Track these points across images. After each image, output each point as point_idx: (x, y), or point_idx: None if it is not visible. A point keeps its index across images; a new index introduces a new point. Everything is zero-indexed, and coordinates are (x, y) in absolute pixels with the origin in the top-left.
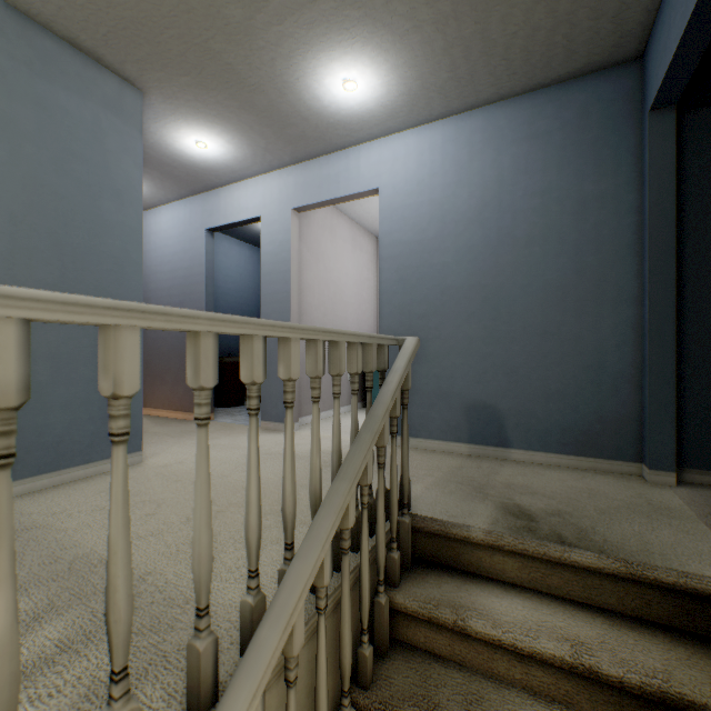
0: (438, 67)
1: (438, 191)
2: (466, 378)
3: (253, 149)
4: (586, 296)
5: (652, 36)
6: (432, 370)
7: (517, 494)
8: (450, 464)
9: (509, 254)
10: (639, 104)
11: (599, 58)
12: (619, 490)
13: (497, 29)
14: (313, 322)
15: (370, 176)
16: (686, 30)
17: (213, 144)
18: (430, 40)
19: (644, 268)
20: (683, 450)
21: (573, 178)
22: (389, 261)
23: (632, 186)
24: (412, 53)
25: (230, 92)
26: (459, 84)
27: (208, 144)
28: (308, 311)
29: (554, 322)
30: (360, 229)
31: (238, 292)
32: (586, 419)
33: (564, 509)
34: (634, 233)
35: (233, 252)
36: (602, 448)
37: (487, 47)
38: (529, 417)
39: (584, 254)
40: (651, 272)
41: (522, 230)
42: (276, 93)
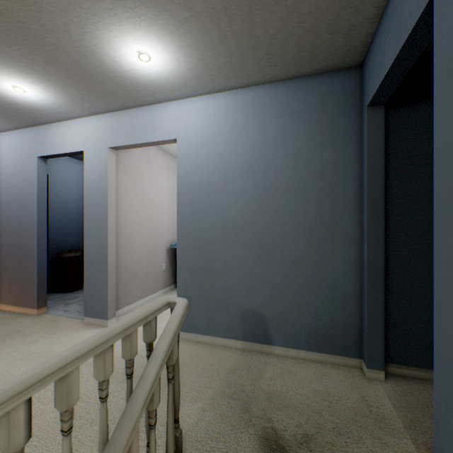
0: (216, 52)
1: (221, 146)
2: (241, 290)
3: (71, 97)
4: (324, 235)
5: (370, 52)
6: (217, 283)
7: (275, 411)
8: (227, 366)
9: (272, 200)
10: (359, 100)
11: (334, 62)
12: (348, 392)
13: (260, 29)
14: (132, 233)
15: (170, 128)
16: (399, 53)
17: (31, 90)
18: (207, 29)
19: (363, 219)
20: (388, 350)
21: (316, 147)
22: (184, 196)
23: (355, 158)
24: (194, 38)
25: (32, 48)
26: (234, 68)
27: (26, 90)
28: (127, 225)
29: (303, 253)
30: (173, 158)
31: (78, 200)
32: (324, 325)
33: (311, 431)
34: (356, 192)
35: (74, 170)
36: (335, 347)
37: (253, 42)
38: (286, 322)
39: (323, 205)
40: (368, 224)
41: (281, 182)
42: (78, 55)
